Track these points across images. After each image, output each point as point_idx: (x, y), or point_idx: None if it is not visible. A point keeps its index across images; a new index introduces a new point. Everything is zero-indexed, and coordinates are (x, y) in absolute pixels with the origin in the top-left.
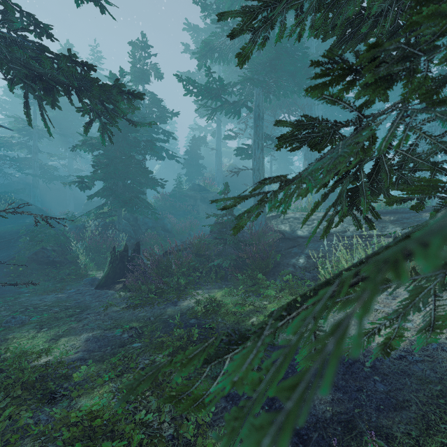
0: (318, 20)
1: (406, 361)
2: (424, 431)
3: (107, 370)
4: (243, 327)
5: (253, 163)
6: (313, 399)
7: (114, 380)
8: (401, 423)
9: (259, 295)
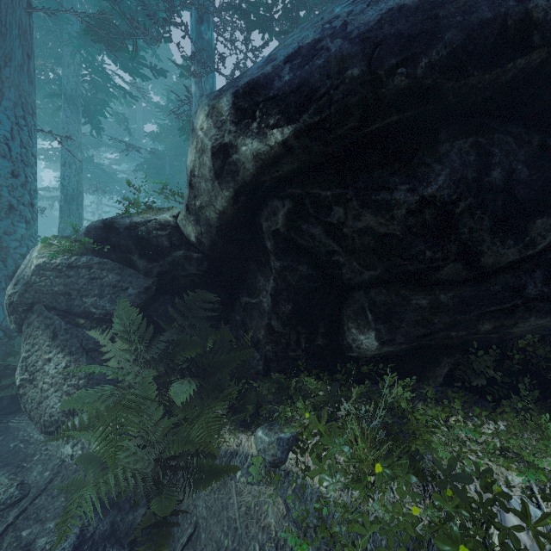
0: None
1: None
2: None
3: None
4: None
5: None
6: None
7: None
8: None
9: None
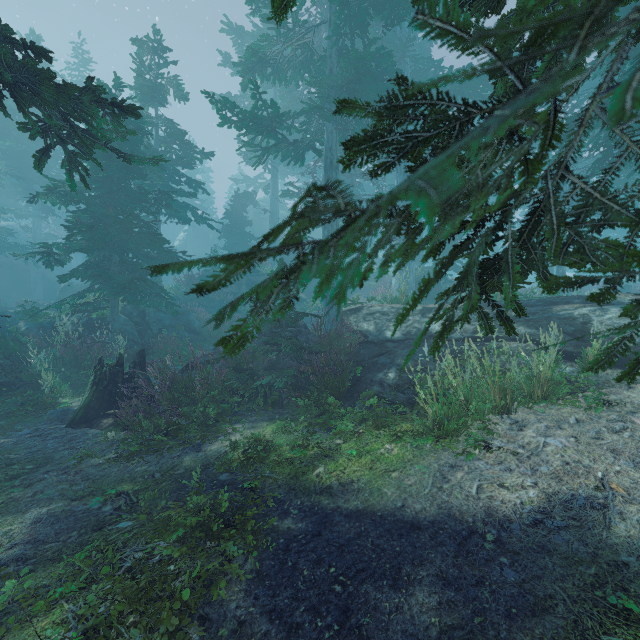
0: None
1: (543, 529)
2: None
3: (64, 578)
4: (303, 483)
5: (324, 233)
6: (411, 605)
7: (75, 596)
8: (544, 638)
9: (330, 430)
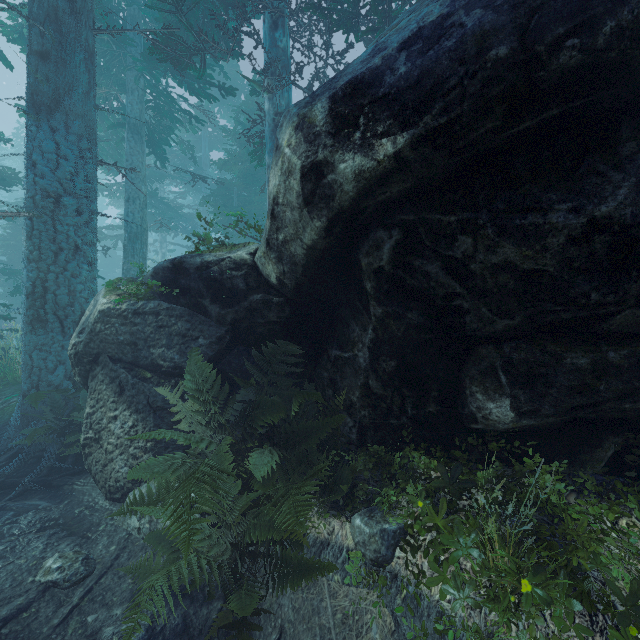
0: None
1: None
2: None
3: None
4: None
5: None
6: None
7: None
8: None
9: None
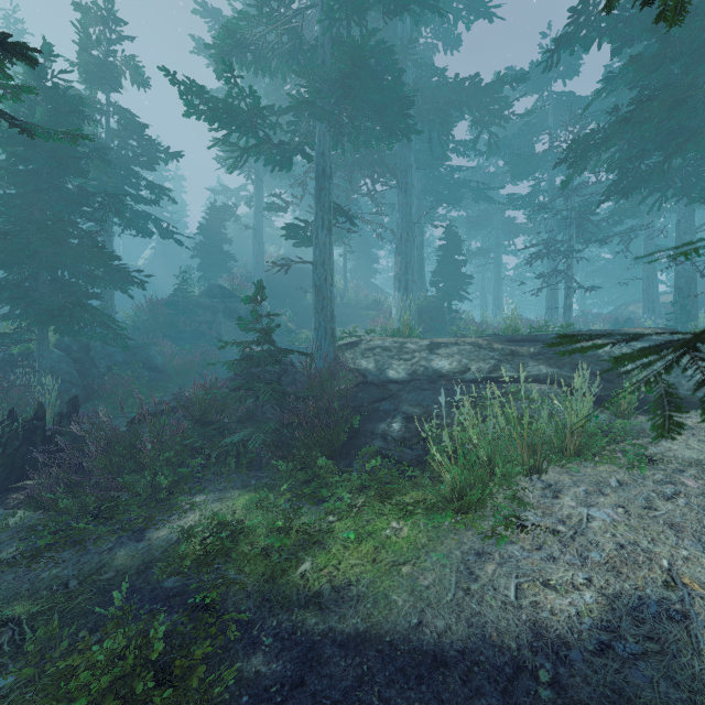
0: None
1: (614, 658)
2: None
3: None
4: (282, 589)
5: (315, 252)
6: None
7: None
8: None
9: (320, 501)
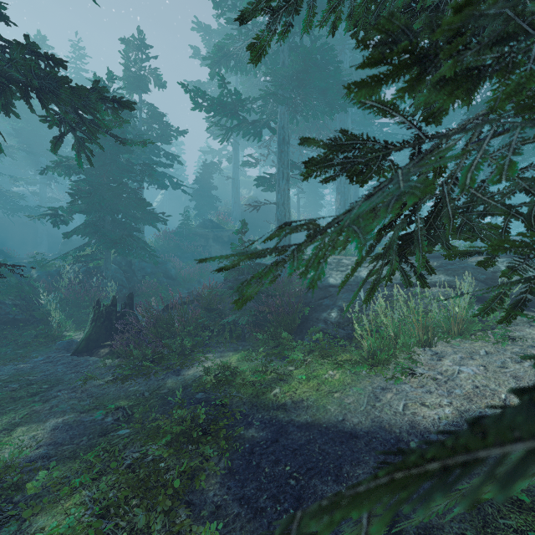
0: (359, 8)
1: None
2: (480, 529)
3: (80, 471)
4: (263, 401)
5: (277, 196)
6: None
7: (89, 485)
8: (454, 521)
9: (283, 359)
